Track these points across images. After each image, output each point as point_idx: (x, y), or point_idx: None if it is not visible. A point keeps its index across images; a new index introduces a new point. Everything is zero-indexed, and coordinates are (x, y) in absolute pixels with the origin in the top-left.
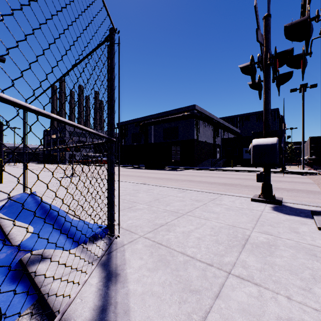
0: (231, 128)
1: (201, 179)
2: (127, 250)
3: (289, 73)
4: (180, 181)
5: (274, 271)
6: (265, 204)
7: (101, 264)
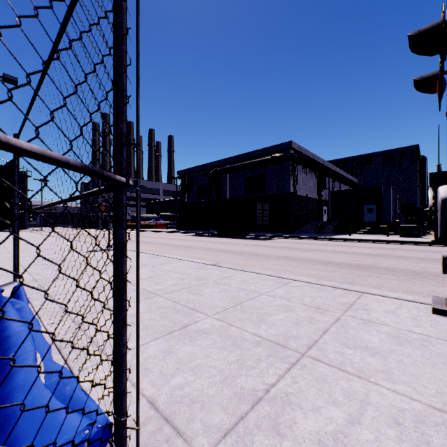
0: (345, 176)
1: (306, 256)
2: None
3: None
4: (272, 259)
5: None
6: None
7: None
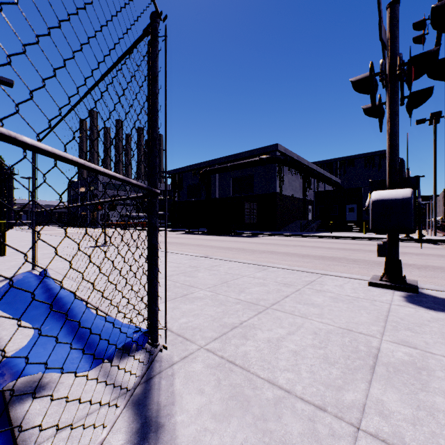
0: (329, 177)
1: (287, 250)
2: (178, 374)
3: (428, 90)
4: (257, 253)
5: (438, 424)
6: (392, 292)
7: (132, 403)
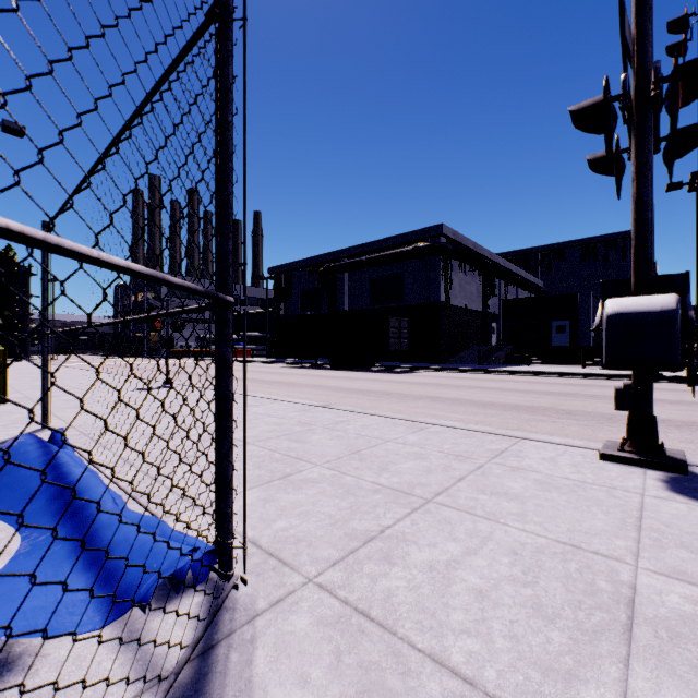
0: (524, 277)
1: (459, 395)
2: (263, 639)
3: None
4: (410, 400)
5: None
6: (642, 471)
7: None
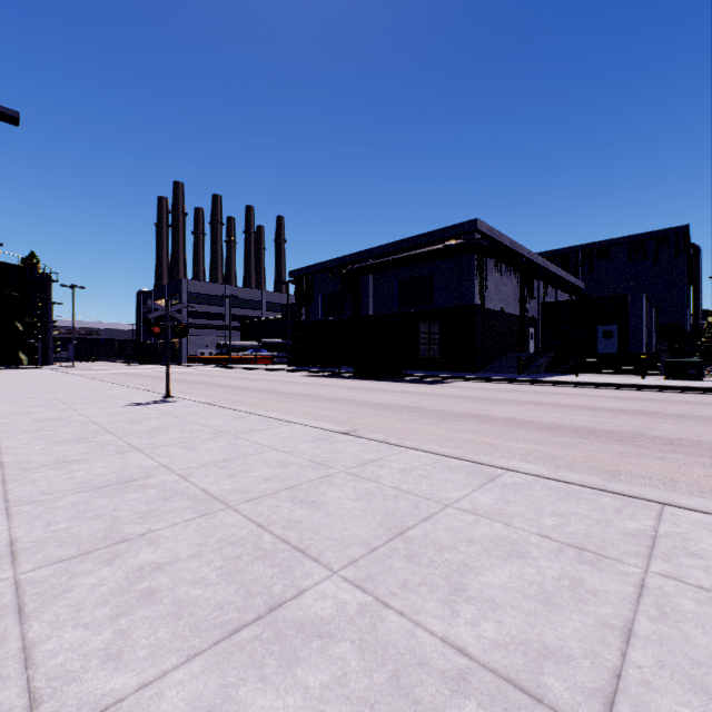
0: (565, 278)
1: (510, 413)
2: None
3: None
4: (452, 420)
5: None
6: None
7: None
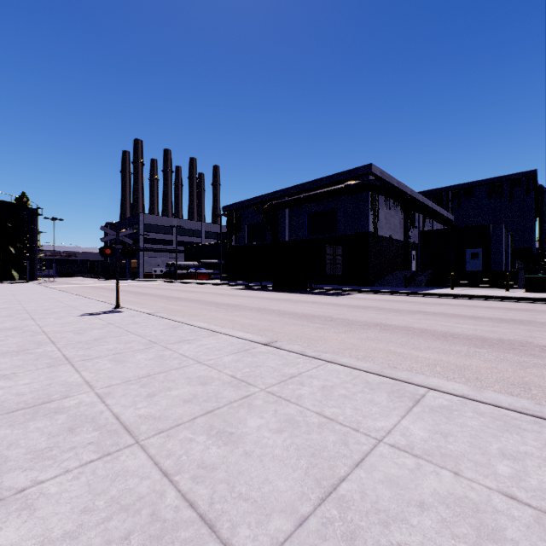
0: (439, 212)
1: (406, 322)
2: None
3: None
4: (358, 328)
5: None
6: None
7: None
